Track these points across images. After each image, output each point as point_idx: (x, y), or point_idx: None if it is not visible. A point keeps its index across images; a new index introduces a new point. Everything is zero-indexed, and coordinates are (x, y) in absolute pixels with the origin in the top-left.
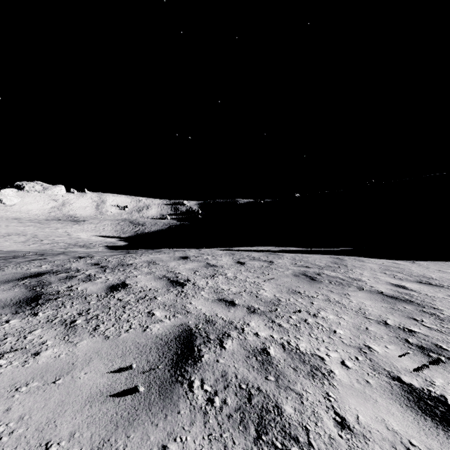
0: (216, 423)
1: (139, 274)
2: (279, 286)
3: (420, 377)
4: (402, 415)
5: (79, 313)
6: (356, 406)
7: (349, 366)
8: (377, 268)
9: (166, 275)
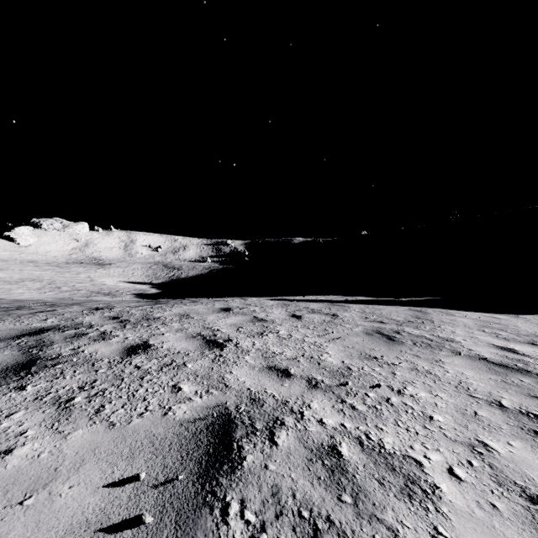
0: None
1: (167, 331)
2: (347, 348)
3: None
4: None
5: (81, 387)
6: None
7: (460, 477)
8: (472, 325)
9: (202, 333)
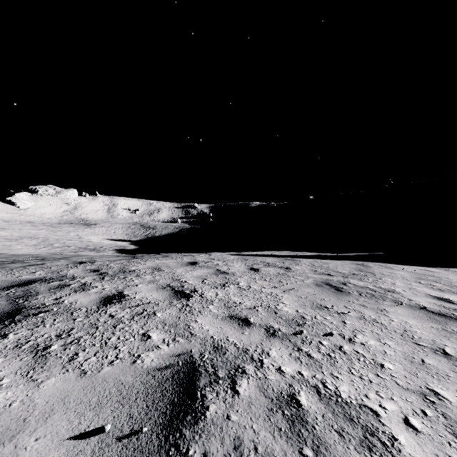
0: None
1: (140, 283)
2: (301, 299)
3: None
4: None
5: (58, 335)
6: None
7: (417, 428)
8: (409, 277)
9: (171, 285)
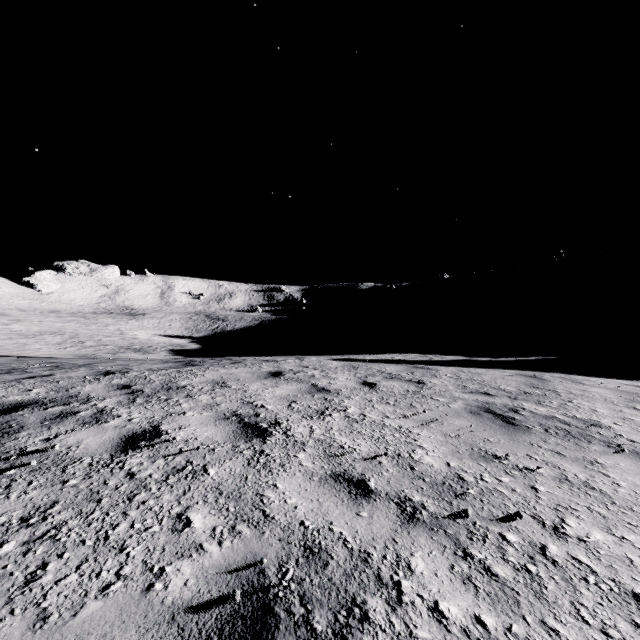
0: None
1: (191, 408)
2: (450, 439)
3: None
4: None
5: (25, 518)
6: None
7: None
8: (614, 398)
9: (239, 412)
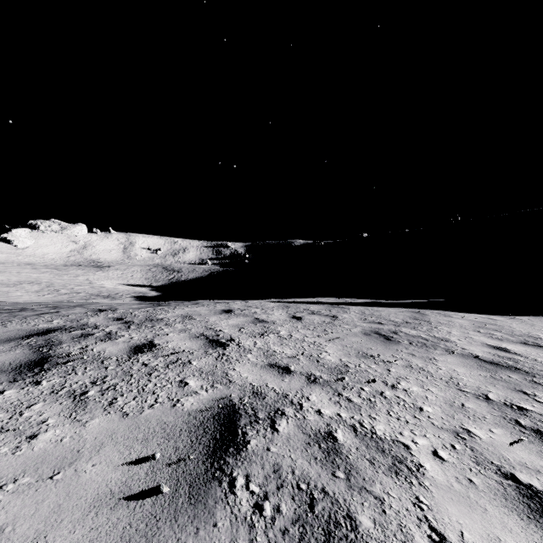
0: (267, 542)
1: (171, 332)
2: (346, 348)
3: (542, 475)
4: (524, 531)
5: (93, 382)
6: (459, 518)
7: (443, 458)
8: (468, 326)
9: (205, 334)
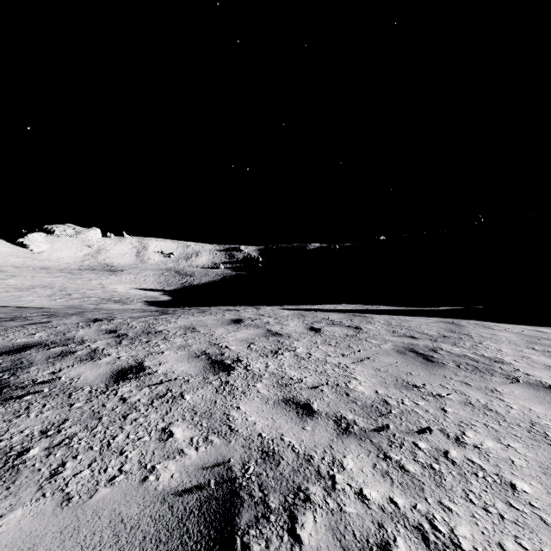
0: None
1: (167, 349)
2: (379, 372)
3: None
4: None
5: (44, 431)
6: None
7: None
8: (517, 340)
9: (207, 351)
